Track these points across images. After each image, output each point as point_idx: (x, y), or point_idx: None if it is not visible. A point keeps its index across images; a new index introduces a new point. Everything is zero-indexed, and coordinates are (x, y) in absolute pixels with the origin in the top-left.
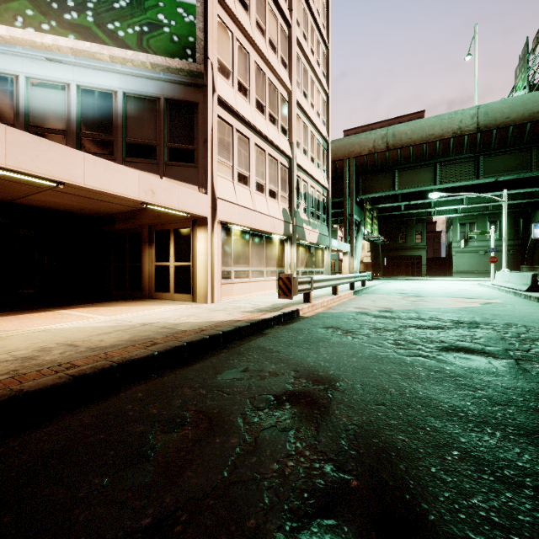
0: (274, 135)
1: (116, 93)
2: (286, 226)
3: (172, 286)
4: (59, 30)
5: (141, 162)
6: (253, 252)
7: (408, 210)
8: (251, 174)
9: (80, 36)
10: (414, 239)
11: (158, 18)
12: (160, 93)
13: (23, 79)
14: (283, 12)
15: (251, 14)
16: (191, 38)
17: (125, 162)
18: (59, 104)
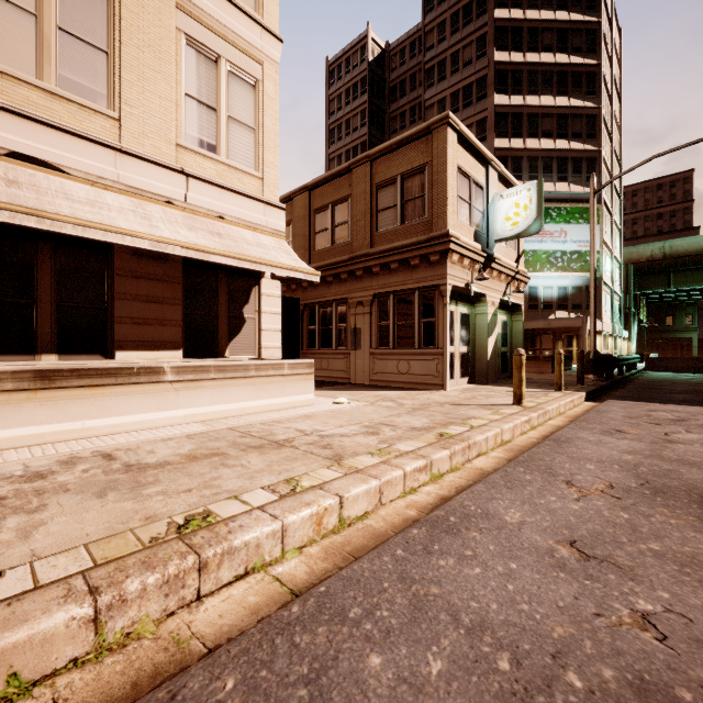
0: (608, 281)
1: (568, 287)
2: (612, 328)
3: (574, 358)
4: (556, 270)
5: (576, 311)
6: (603, 343)
7: (679, 297)
8: (604, 306)
9: (562, 271)
10: (684, 322)
11: (587, 258)
12: (583, 284)
13: (540, 286)
14: (611, 213)
15: (604, 230)
16: (598, 263)
17: (571, 312)
18: (550, 293)
